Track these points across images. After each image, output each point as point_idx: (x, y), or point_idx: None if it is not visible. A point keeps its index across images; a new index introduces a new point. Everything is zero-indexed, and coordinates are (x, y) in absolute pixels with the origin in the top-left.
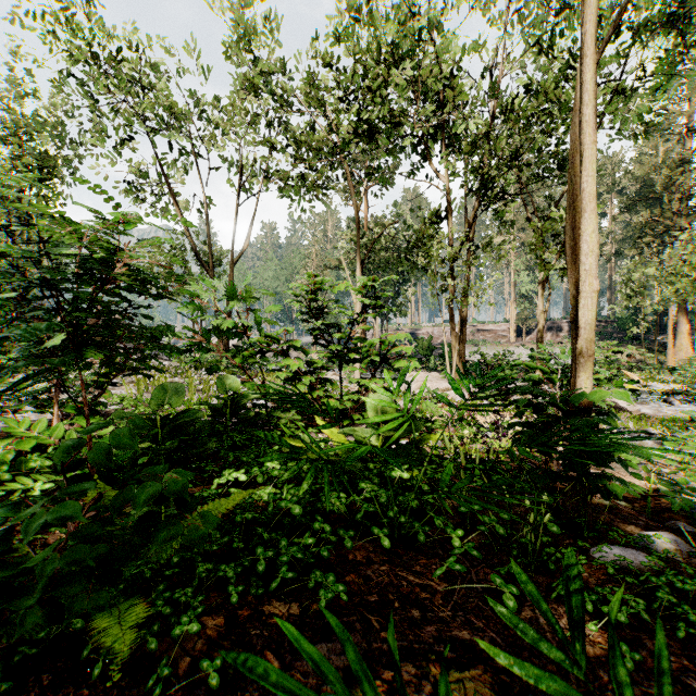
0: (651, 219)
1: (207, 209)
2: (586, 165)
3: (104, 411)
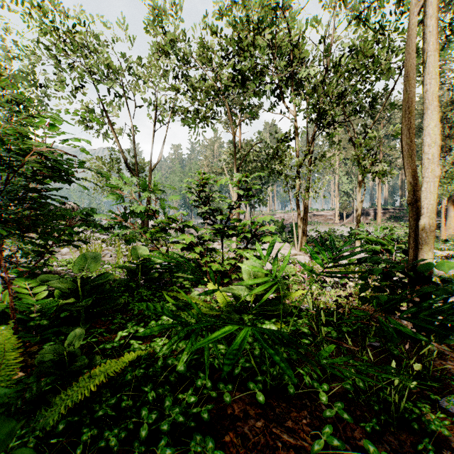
0: None
1: (134, 134)
2: (429, 69)
3: (55, 271)
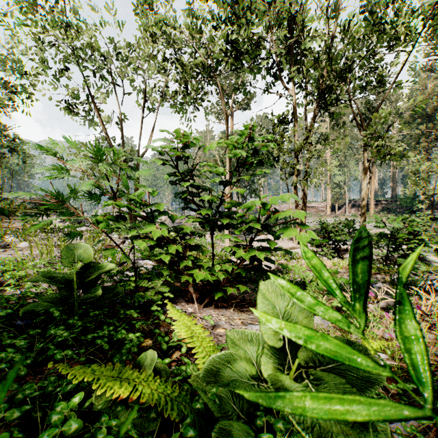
0: (427, 130)
1: (121, 120)
2: None
3: None
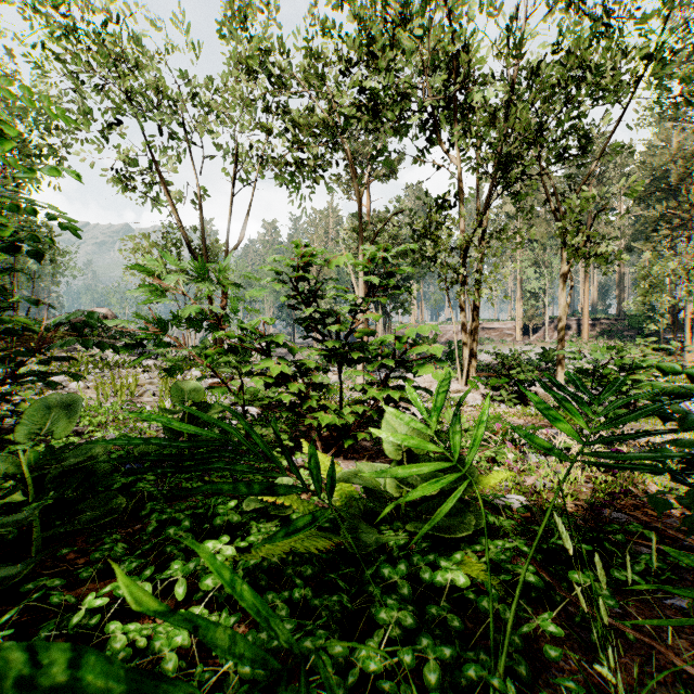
0: (668, 211)
1: (200, 199)
2: None
3: None
